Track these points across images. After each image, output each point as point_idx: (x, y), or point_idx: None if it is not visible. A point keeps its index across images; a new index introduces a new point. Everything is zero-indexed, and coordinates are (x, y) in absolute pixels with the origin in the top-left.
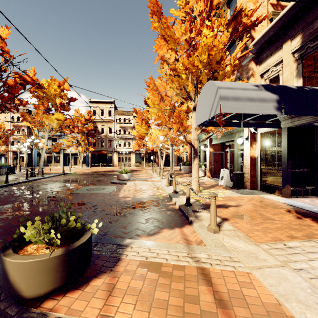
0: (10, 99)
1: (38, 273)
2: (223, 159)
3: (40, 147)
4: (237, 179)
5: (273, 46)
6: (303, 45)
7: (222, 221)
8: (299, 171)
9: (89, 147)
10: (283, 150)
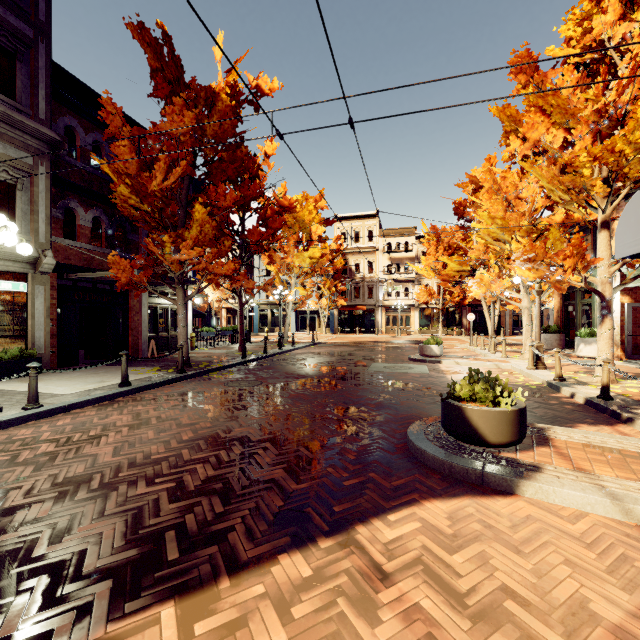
0: (268, 236)
1: (500, 423)
2: None
3: (288, 301)
4: None
5: None
6: None
7: None
8: None
9: (338, 300)
10: None
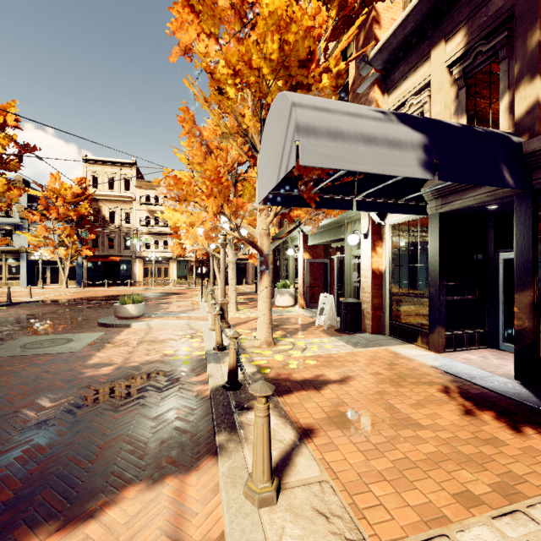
0: None
1: None
2: (328, 274)
3: None
4: (348, 314)
5: (412, 55)
6: (468, 51)
7: (297, 445)
8: (460, 300)
9: (82, 249)
10: (432, 259)
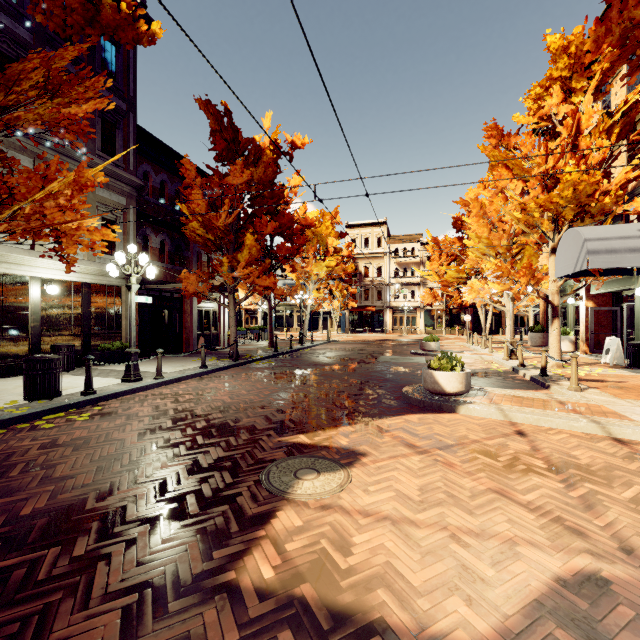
0: (294, 250)
1: (453, 380)
2: (618, 321)
3: (307, 304)
4: (635, 353)
5: None
6: None
7: (588, 388)
8: None
9: (349, 302)
10: None
